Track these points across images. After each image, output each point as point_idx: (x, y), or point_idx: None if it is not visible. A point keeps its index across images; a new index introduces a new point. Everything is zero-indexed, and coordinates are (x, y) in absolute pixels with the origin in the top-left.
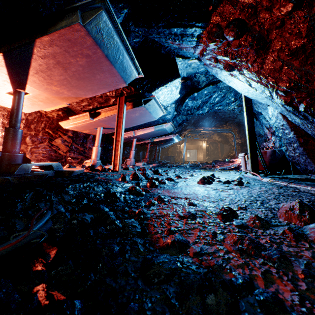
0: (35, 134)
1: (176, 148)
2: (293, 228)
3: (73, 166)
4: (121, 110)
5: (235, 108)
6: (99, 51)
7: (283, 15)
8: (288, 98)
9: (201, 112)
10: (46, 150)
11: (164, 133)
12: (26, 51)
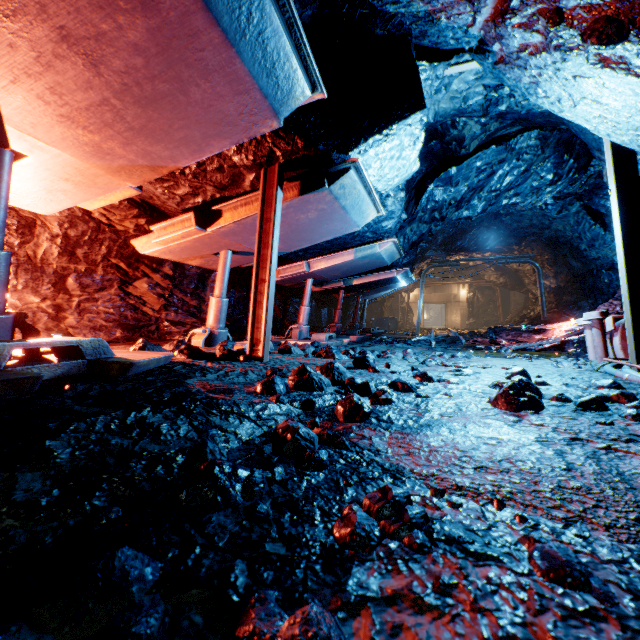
0: (88, 270)
1: (400, 300)
2: None
3: (153, 345)
4: (271, 201)
5: (548, 202)
6: None
7: None
8: None
9: (466, 214)
10: (113, 305)
11: (377, 264)
12: None
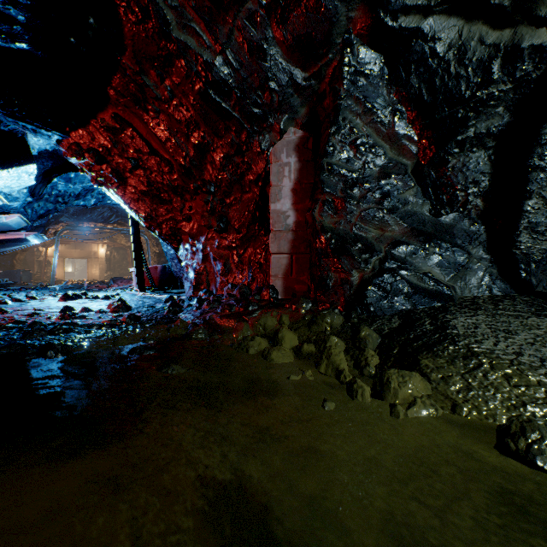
0: None
1: (37, 254)
2: (107, 310)
3: None
4: None
5: None
6: None
7: (128, 168)
8: (148, 224)
9: (84, 204)
10: None
11: (4, 228)
12: None
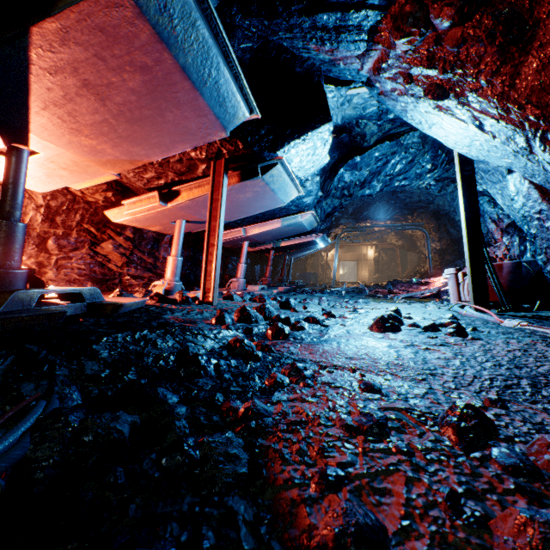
0: (65, 234)
1: (320, 258)
2: None
3: (128, 293)
4: (219, 186)
5: (431, 183)
6: (167, 58)
7: None
8: None
9: (368, 193)
10: (84, 262)
11: (300, 230)
12: (15, 56)
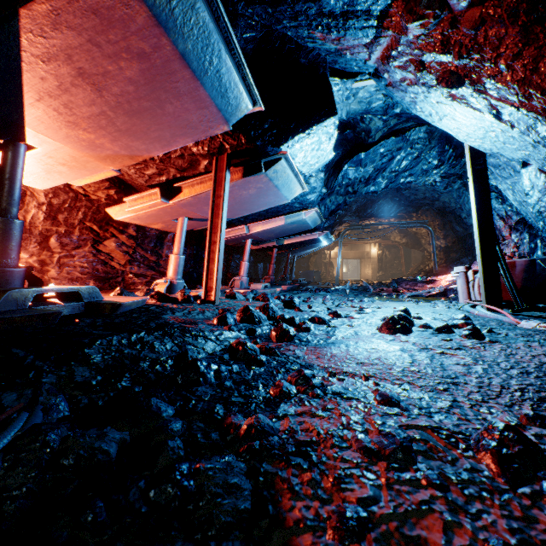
0: (67, 232)
1: (323, 256)
2: None
3: (128, 292)
4: (221, 182)
5: (437, 180)
6: (165, 44)
7: None
8: None
9: (373, 189)
10: (87, 261)
11: (303, 228)
12: (5, 42)
